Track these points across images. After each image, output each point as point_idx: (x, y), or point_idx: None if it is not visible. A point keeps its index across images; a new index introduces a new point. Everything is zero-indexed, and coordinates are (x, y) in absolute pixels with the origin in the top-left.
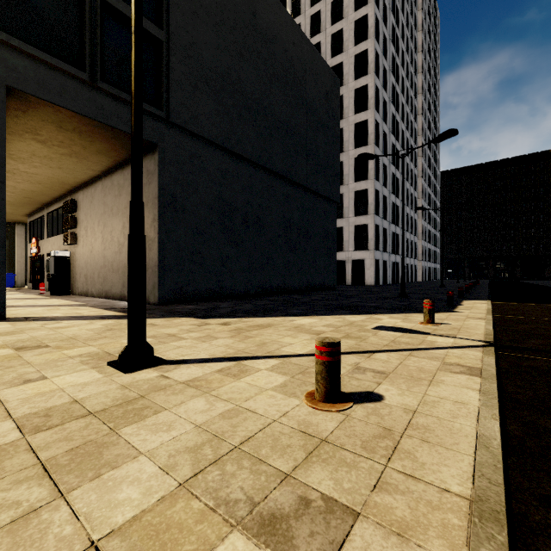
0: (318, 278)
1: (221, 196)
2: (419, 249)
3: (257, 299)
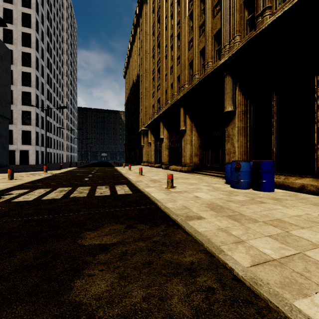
0: None
1: None
2: (65, 145)
3: None
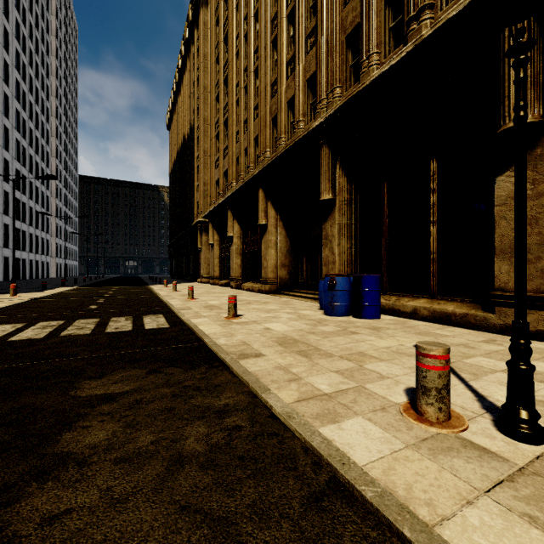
0: None
1: None
2: (54, 246)
3: None
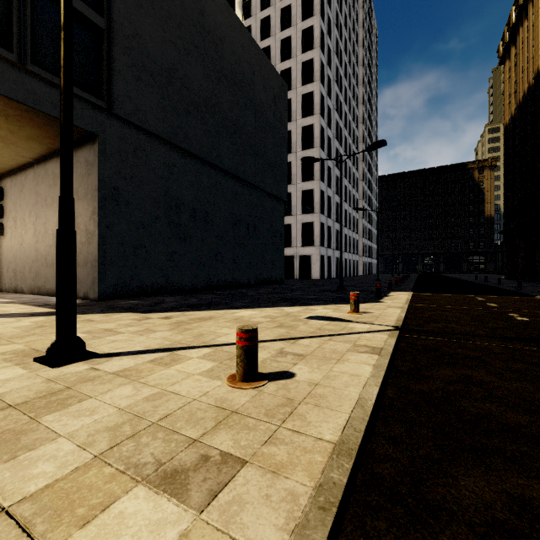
0: (266, 272)
1: (168, 191)
2: (360, 246)
3: (205, 293)
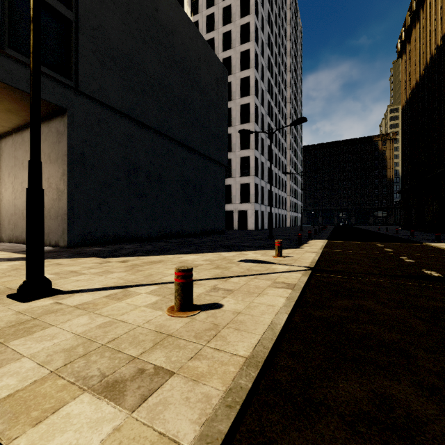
0: (210, 224)
1: (127, 156)
2: (288, 202)
3: (158, 241)
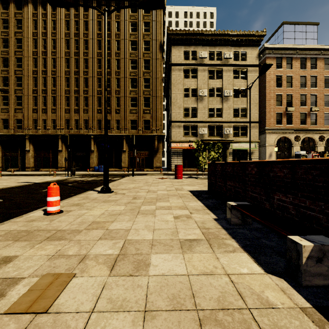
0: None
1: None
2: None
3: None
